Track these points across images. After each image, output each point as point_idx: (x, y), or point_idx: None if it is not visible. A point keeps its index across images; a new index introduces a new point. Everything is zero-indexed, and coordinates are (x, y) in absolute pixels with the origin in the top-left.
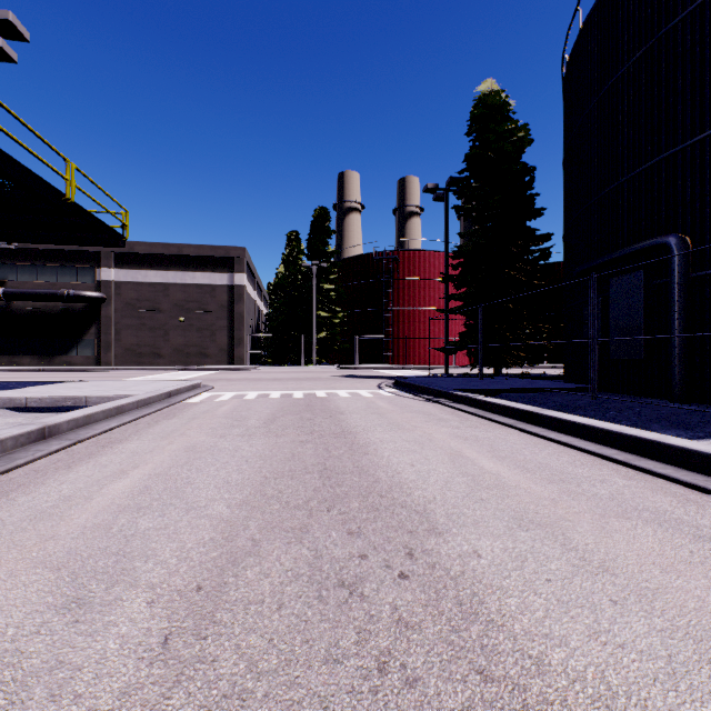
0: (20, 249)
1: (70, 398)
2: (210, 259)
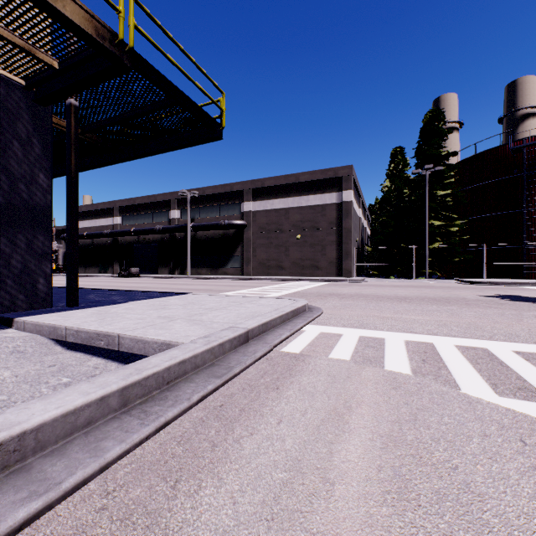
0: (201, 196)
1: (103, 334)
2: (321, 182)
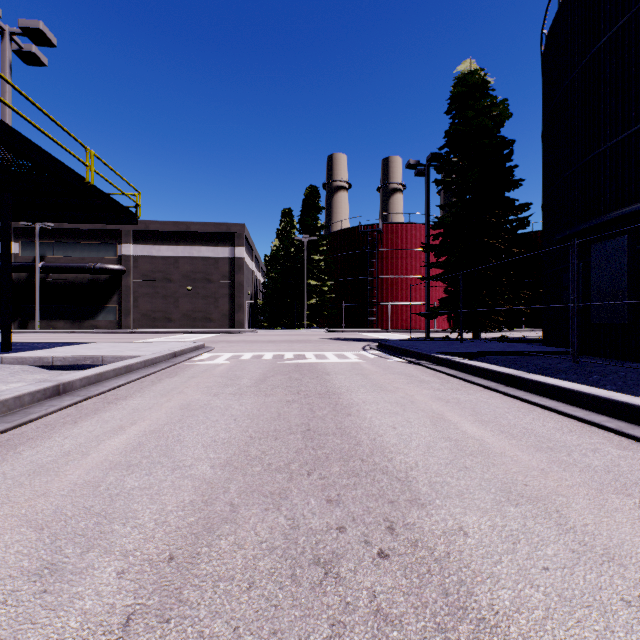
0: (56, 229)
1: (89, 357)
2: (214, 235)
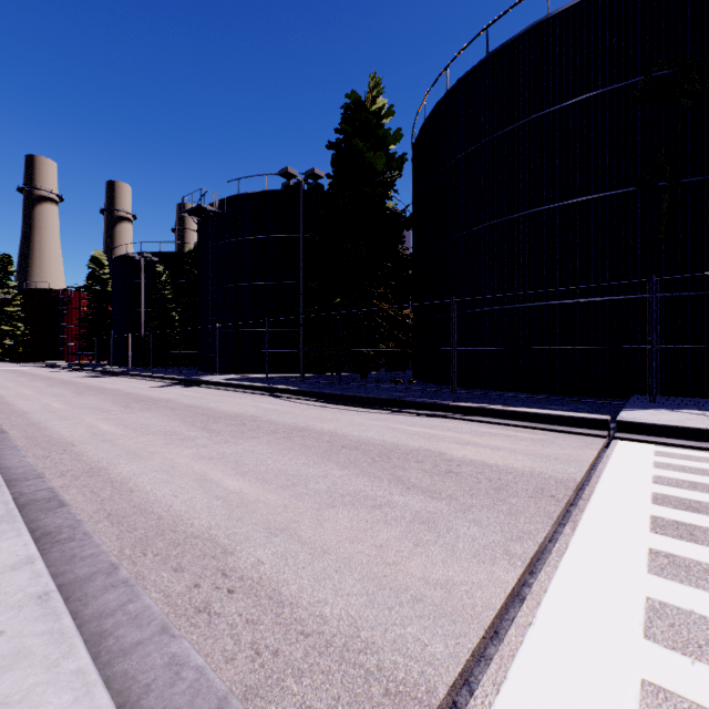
0: None
1: None
2: None
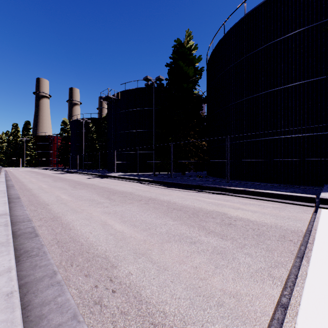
0: None
1: None
2: None
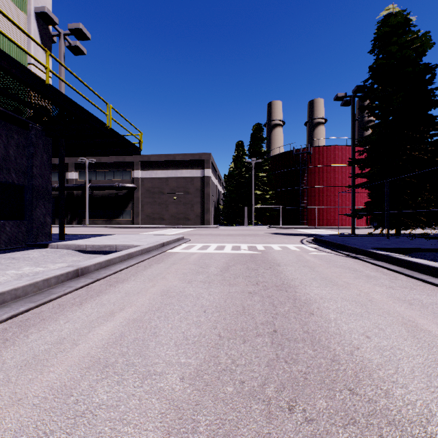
0: (97, 163)
1: (107, 245)
2: (190, 161)
